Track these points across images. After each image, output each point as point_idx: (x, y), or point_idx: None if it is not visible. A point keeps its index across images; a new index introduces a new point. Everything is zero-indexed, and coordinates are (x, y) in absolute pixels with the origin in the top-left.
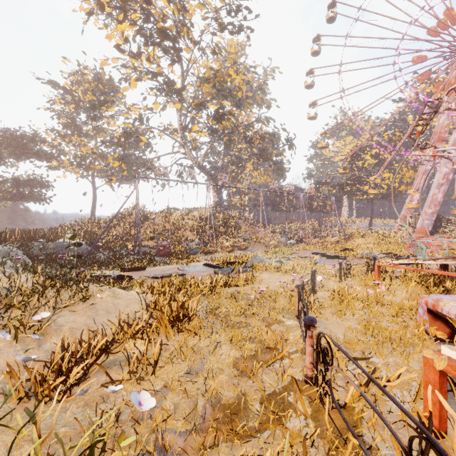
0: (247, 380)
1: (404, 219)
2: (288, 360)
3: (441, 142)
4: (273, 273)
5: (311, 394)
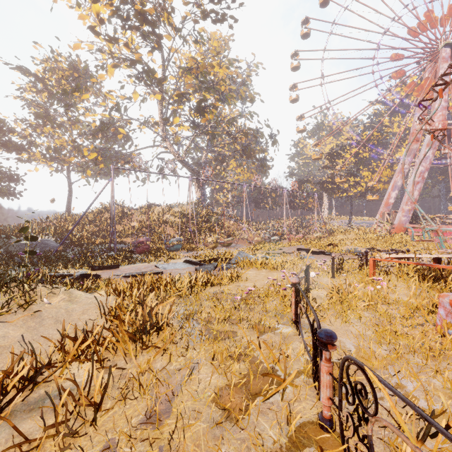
0: (236, 429)
1: (382, 216)
2: (290, 387)
3: (416, 142)
4: (259, 269)
5: (332, 449)
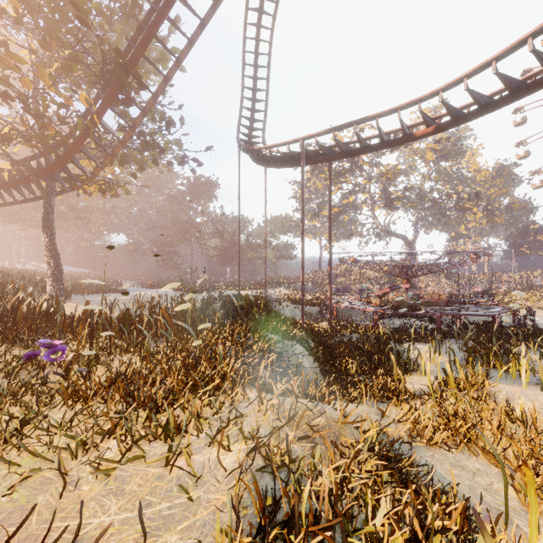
0: None
1: None
2: None
3: None
4: None
5: None
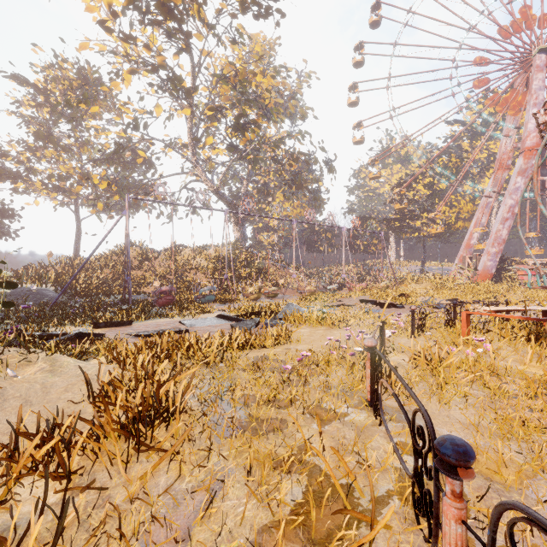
0: None
1: (462, 260)
2: None
3: (504, 170)
4: (315, 326)
5: None
